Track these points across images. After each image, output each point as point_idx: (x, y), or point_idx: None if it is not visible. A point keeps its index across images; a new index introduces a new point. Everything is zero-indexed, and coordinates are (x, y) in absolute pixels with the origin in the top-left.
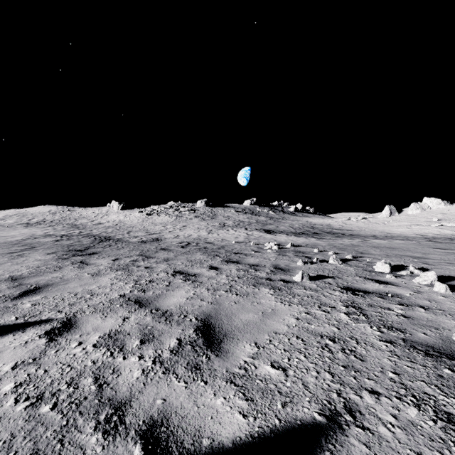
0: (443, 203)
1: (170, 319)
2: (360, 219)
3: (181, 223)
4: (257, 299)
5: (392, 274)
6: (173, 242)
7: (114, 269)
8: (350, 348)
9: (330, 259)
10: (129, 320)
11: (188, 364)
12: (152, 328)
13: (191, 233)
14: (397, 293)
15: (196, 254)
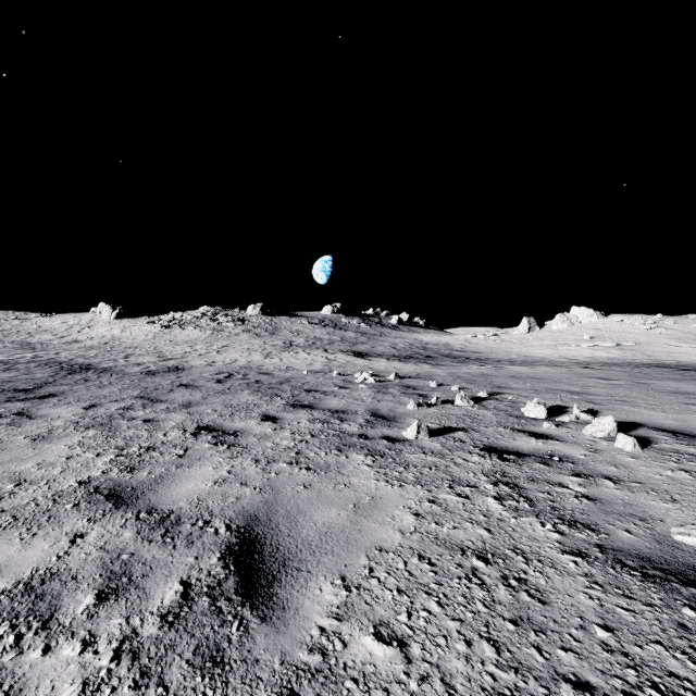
0: (596, 315)
1: (173, 532)
2: (490, 336)
3: (221, 341)
4: (344, 477)
5: (549, 420)
6: (204, 373)
7: (81, 426)
8: (516, 573)
9: (457, 398)
10: (85, 542)
11: (196, 651)
12: (131, 557)
13: (236, 358)
14: (566, 455)
15: (241, 394)
